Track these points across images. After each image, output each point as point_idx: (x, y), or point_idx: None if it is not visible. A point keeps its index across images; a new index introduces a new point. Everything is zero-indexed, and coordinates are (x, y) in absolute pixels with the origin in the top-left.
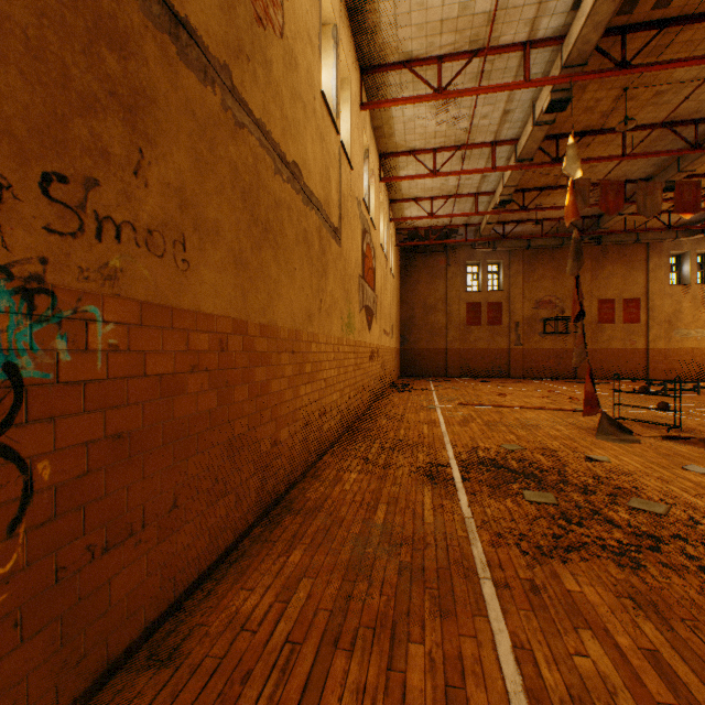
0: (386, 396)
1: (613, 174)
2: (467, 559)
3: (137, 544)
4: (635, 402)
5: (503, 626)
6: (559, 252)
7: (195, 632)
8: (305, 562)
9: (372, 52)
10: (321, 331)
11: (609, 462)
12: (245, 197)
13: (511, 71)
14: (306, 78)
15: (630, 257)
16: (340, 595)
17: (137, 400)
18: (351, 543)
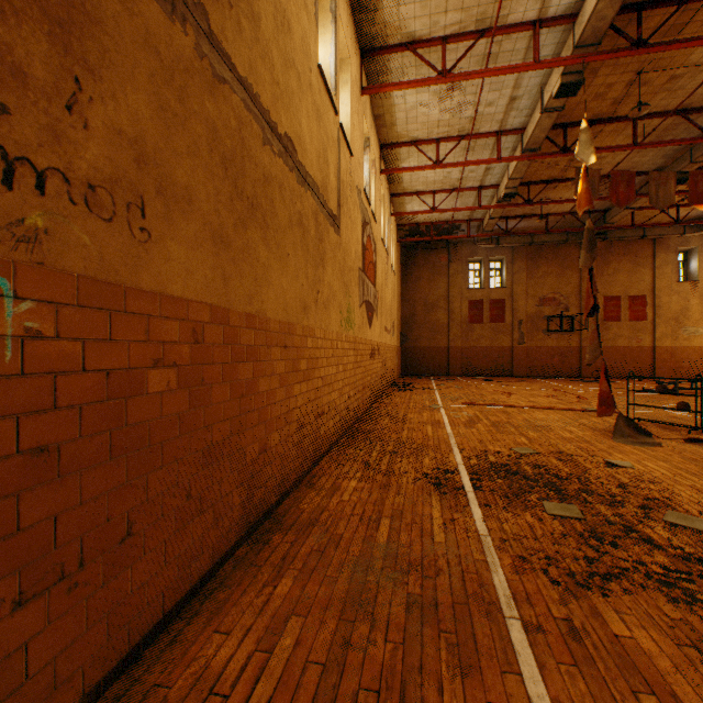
0: (387, 395)
1: (621, 166)
2: (488, 590)
3: (71, 589)
4: (646, 402)
5: (543, 689)
6: (563, 249)
7: (150, 698)
8: (295, 594)
9: (373, 32)
10: (317, 324)
11: (633, 468)
12: (226, 165)
13: (519, 53)
14: (301, 46)
15: (636, 253)
16: (336, 641)
17: (71, 402)
18: (350, 569)
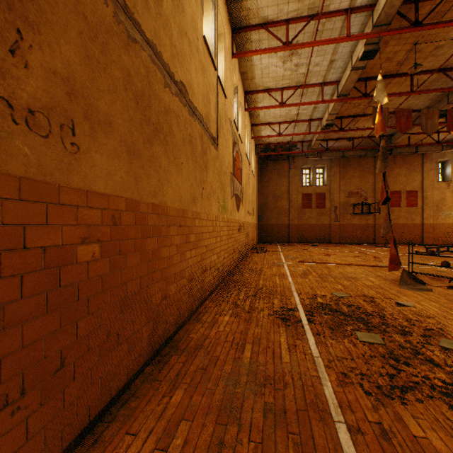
0: (249, 255)
1: (402, 106)
2: (321, 399)
3: (13, 412)
4: (419, 260)
5: None
6: (363, 160)
7: None
8: (185, 403)
9: (240, 16)
10: (202, 210)
11: (415, 307)
12: (137, 100)
13: (336, 30)
14: (191, 22)
15: (411, 163)
16: (213, 441)
17: (13, 272)
18: (224, 383)
